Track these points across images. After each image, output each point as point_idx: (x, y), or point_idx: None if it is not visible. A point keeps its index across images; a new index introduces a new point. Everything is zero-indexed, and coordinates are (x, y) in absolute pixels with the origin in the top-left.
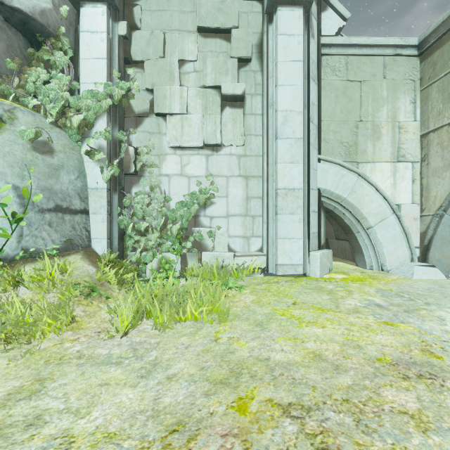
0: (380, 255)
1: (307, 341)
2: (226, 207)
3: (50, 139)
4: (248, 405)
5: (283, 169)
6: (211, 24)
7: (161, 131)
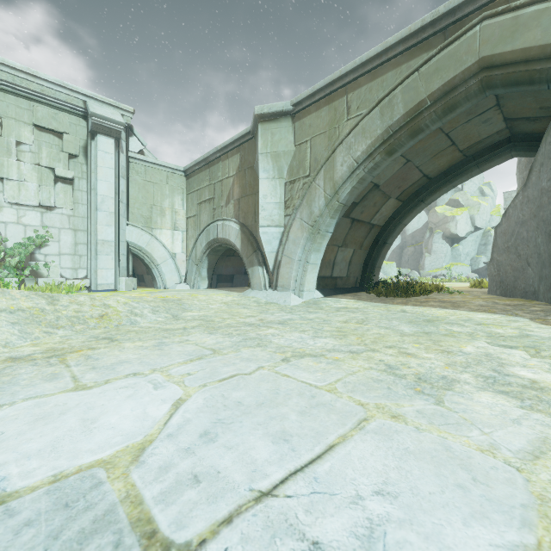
0: (164, 280)
1: None
2: (59, 249)
3: None
4: None
5: (101, 228)
6: (47, 125)
7: None
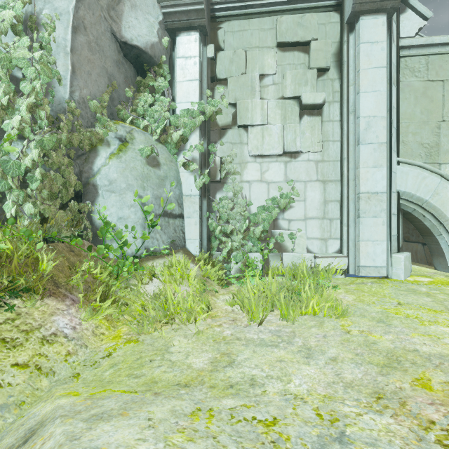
0: None
1: (442, 338)
2: (304, 211)
3: (158, 154)
4: (429, 384)
5: (365, 173)
6: (291, 38)
7: (242, 141)
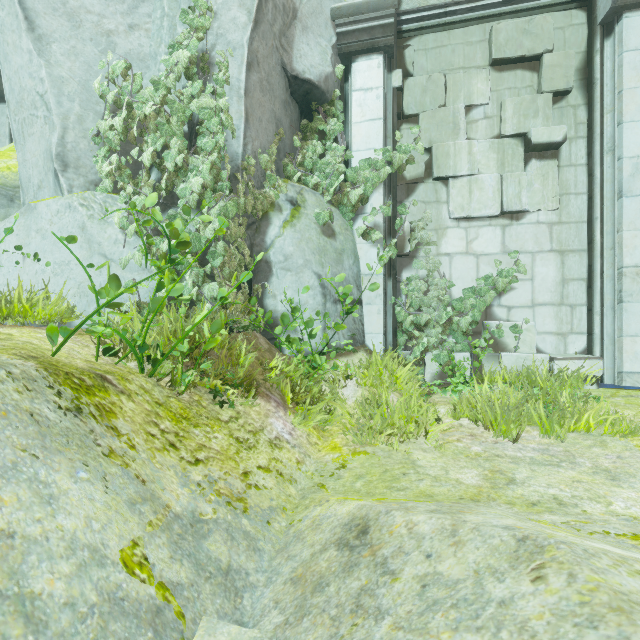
0: None
1: None
2: (531, 294)
3: (333, 220)
4: None
5: (632, 238)
6: (513, 53)
7: (439, 200)
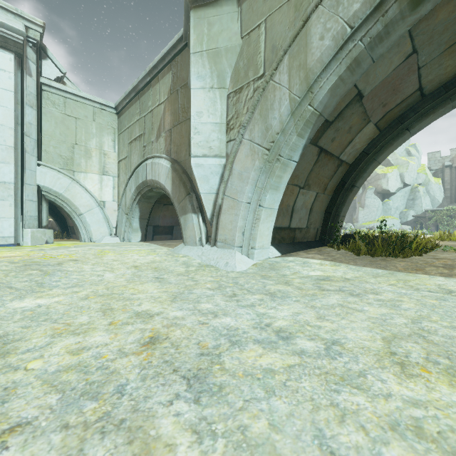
0: (89, 232)
1: None
2: None
3: None
4: None
5: None
6: None
7: None
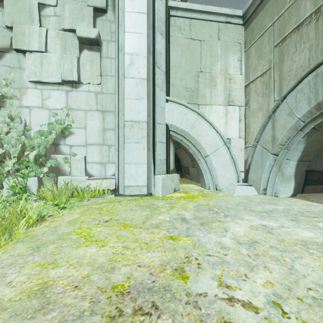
0: (214, 178)
1: (61, 266)
2: (85, 137)
3: None
4: None
5: (129, 104)
6: None
7: (22, 67)
